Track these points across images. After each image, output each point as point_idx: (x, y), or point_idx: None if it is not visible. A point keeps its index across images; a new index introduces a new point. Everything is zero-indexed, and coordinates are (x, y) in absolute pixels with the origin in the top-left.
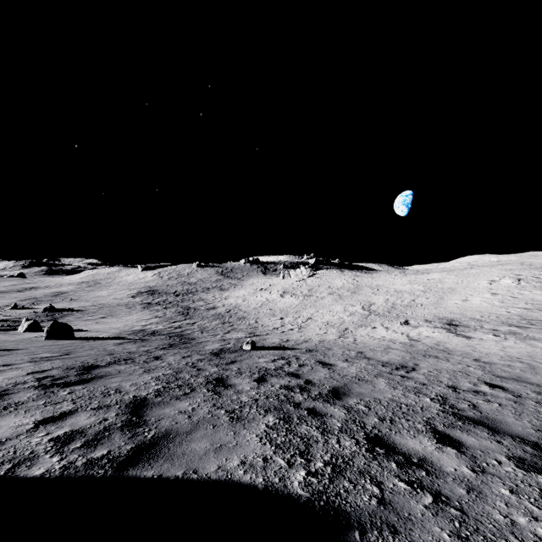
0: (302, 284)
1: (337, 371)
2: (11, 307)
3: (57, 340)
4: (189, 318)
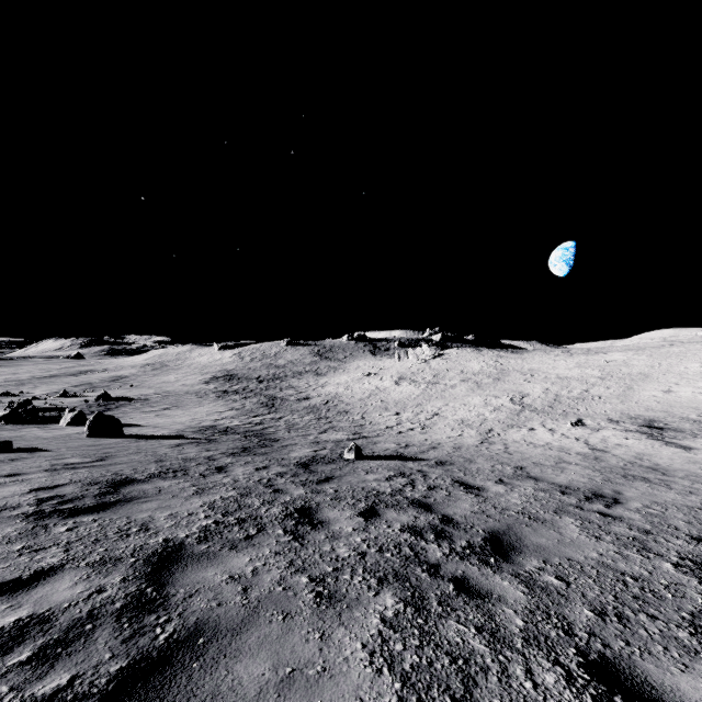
0: (425, 368)
1: (490, 500)
2: (60, 395)
3: (100, 439)
4: (274, 411)
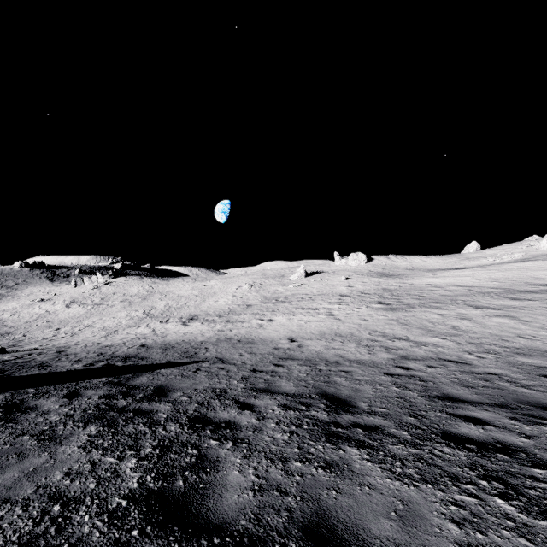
0: (96, 293)
1: (63, 353)
2: None
3: None
4: None
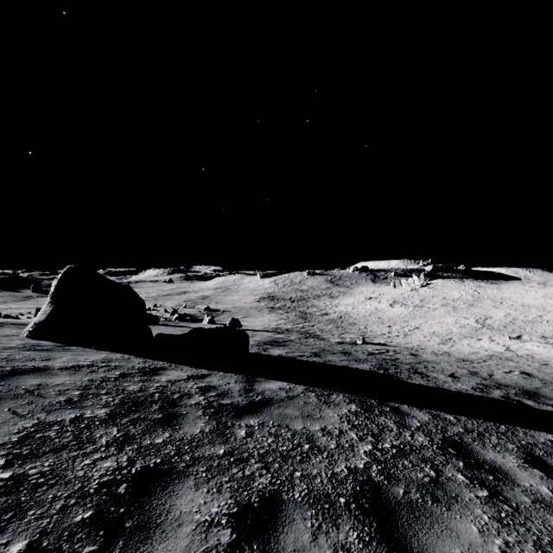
0: (414, 295)
1: (419, 357)
2: (183, 307)
3: None
4: (307, 321)
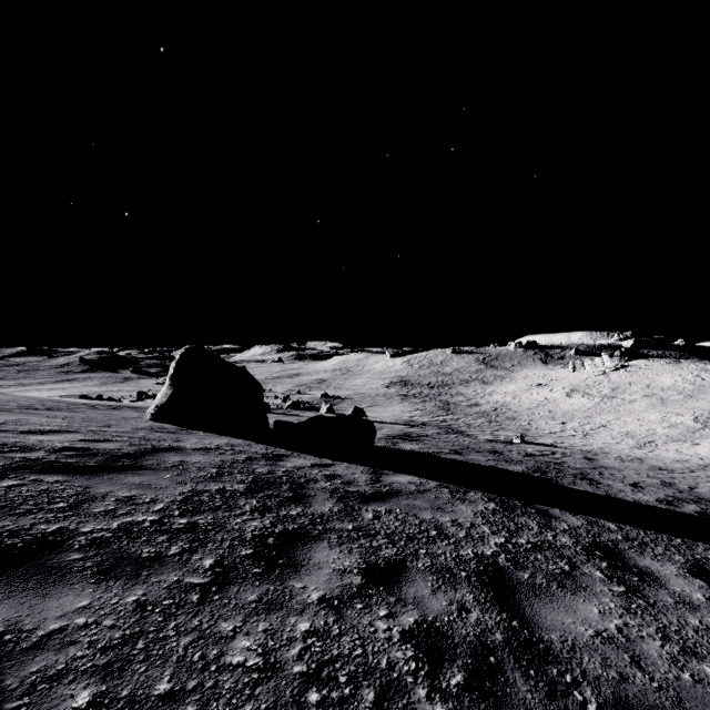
0: (602, 381)
1: (596, 462)
2: (296, 392)
3: None
4: (450, 413)
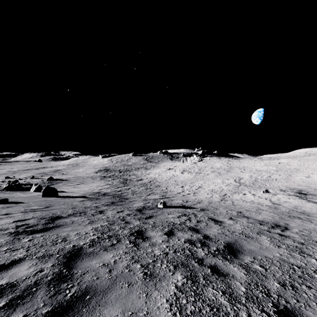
0: (195, 166)
1: (226, 227)
2: (31, 178)
3: (48, 197)
4: (126, 185)
